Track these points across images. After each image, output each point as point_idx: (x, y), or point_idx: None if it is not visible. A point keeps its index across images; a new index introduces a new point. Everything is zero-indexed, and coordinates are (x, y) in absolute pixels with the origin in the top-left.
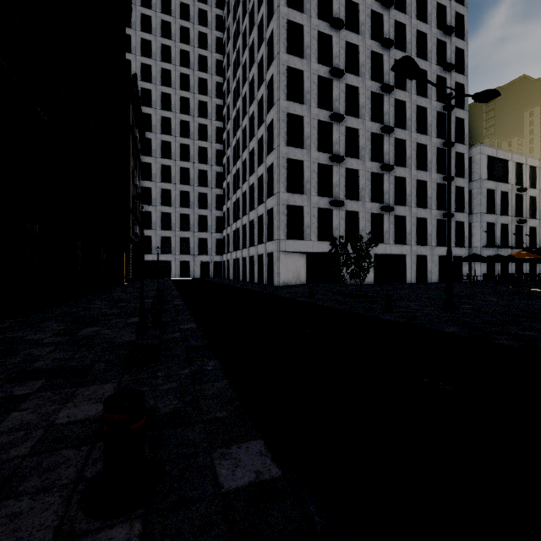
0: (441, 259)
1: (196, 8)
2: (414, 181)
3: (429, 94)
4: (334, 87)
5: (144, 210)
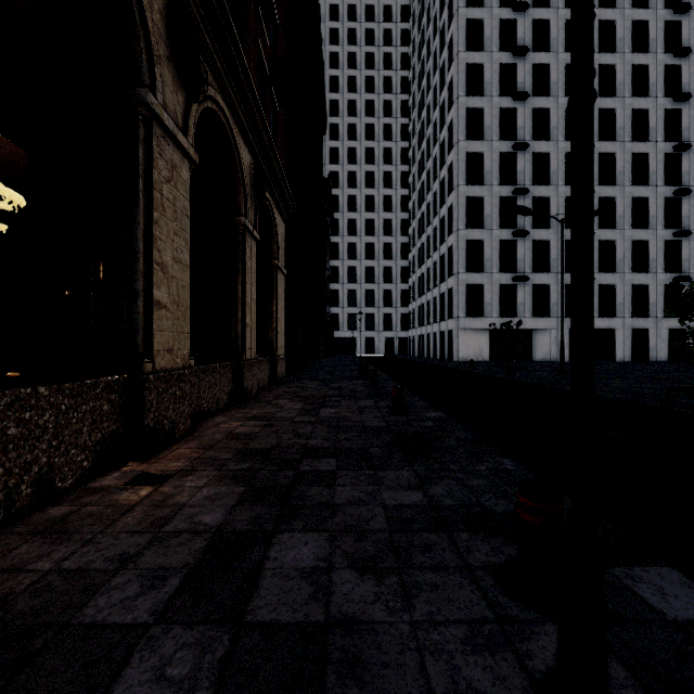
0: (674, 332)
1: (381, 77)
2: (628, 242)
3: (653, 135)
4: (518, 160)
5: (332, 288)
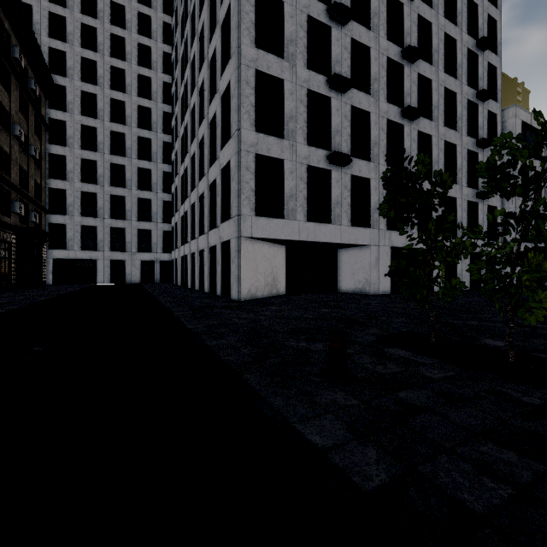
0: (471, 256)
1: None
2: (442, 142)
3: (459, 21)
4: None
5: (55, 186)
